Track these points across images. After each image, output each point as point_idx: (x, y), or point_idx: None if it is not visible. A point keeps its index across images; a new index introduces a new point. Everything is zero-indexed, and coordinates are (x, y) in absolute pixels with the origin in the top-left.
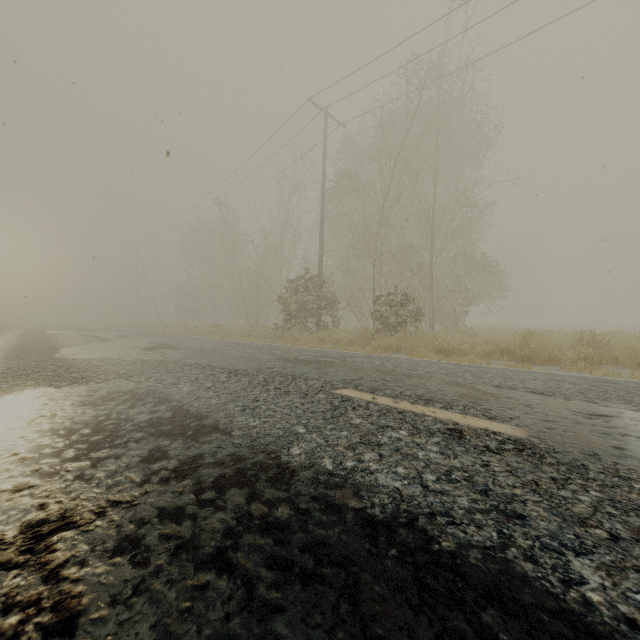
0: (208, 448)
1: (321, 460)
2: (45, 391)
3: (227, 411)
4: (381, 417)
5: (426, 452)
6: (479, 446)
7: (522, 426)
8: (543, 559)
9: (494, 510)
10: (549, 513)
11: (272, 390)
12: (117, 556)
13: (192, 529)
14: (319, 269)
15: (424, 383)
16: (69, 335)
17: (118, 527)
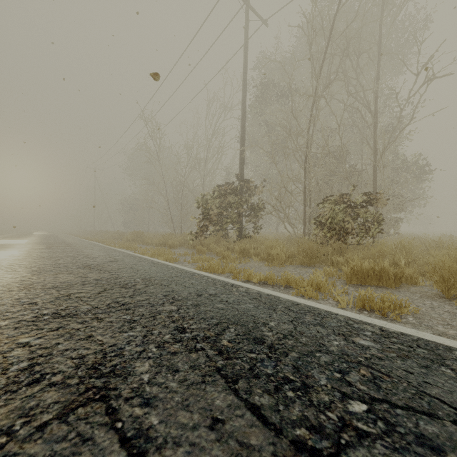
0: None
1: None
2: None
3: None
4: None
5: None
6: None
7: None
8: None
9: None
10: None
11: None
12: None
13: None
14: (240, 172)
15: None
16: None
17: None
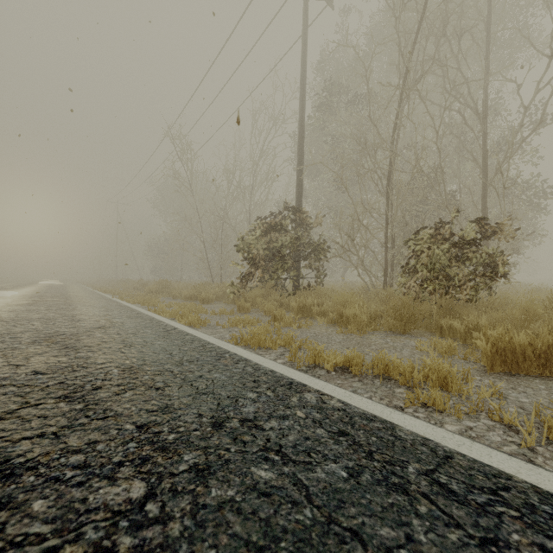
0: None
1: None
2: None
3: None
4: None
5: None
6: None
7: None
8: None
9: None
10: None
11: None
12: None
13: None
14: (297, 201)
15: None
16: None
17: None
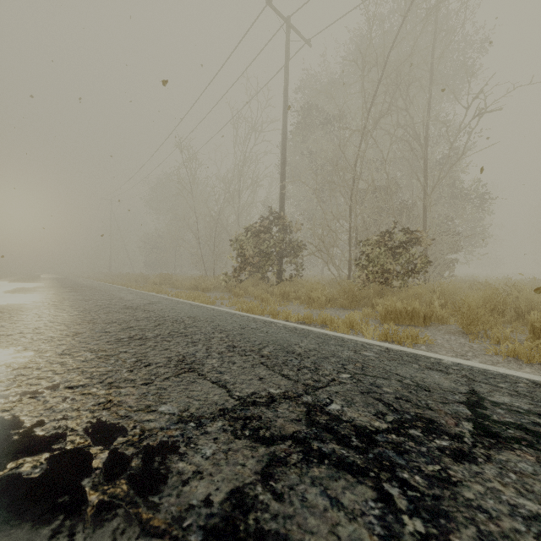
0: None
1: None
2: None
3: None
4: None
5: None
6: None
7: None
8: None
9: None
10: None
11: None
12: None
13: None
14: (280, 208)
15: None
16: None
17: None
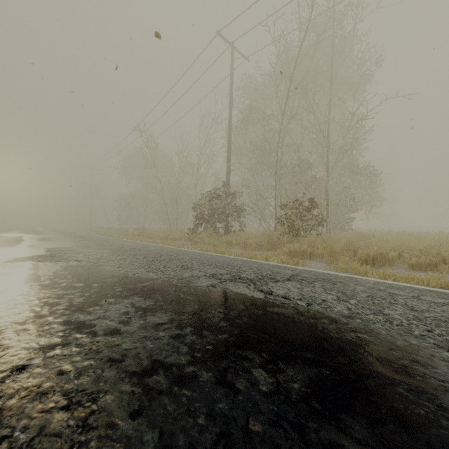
0: None
1: None
2: None
3: None
4: None
5: None
6: None
7: None
8: None
9: None
10: None
11: None
12: None
13: None
14: (227, 180)
15: None
16: (1, 238)
17: None
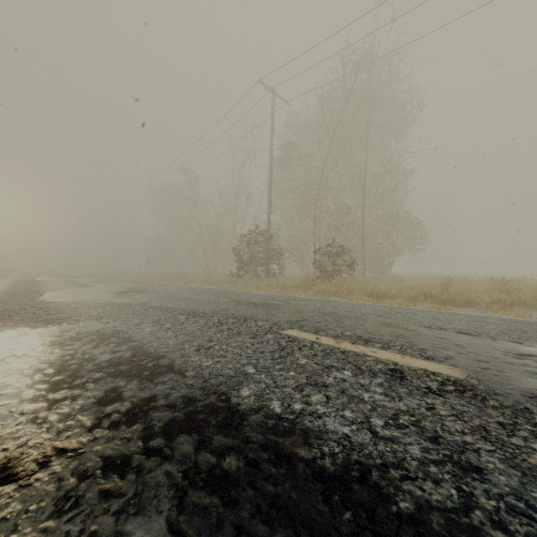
0: (161, 389)
1: (270, 402)
2: (21, 331)
3: (183, 351)
4: (325, 357)
5: (371, 394)
6: (421, 387)
7: (458, 366)
8: (513, 526)
9: (448, 461)
10: (506, 465)
11: (225, 331)
12: (50, 519)
13: (135, 484)
14: (268, 225)
15: (362, 324)
16: (55, 281)
17: (58, 481)
